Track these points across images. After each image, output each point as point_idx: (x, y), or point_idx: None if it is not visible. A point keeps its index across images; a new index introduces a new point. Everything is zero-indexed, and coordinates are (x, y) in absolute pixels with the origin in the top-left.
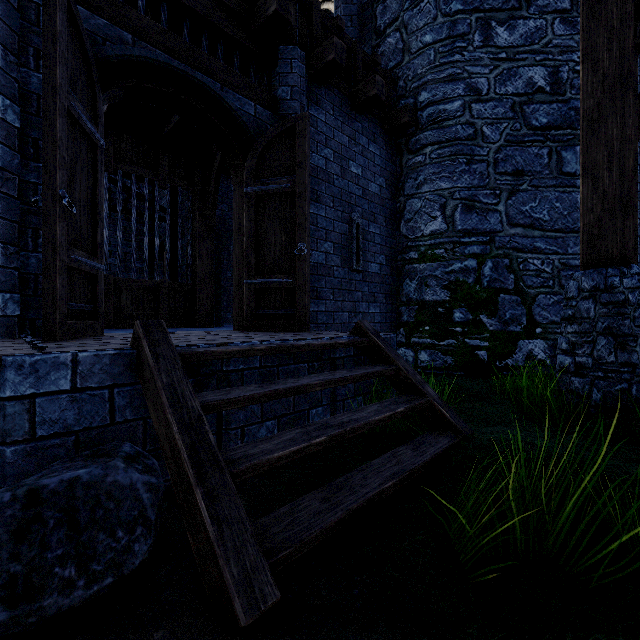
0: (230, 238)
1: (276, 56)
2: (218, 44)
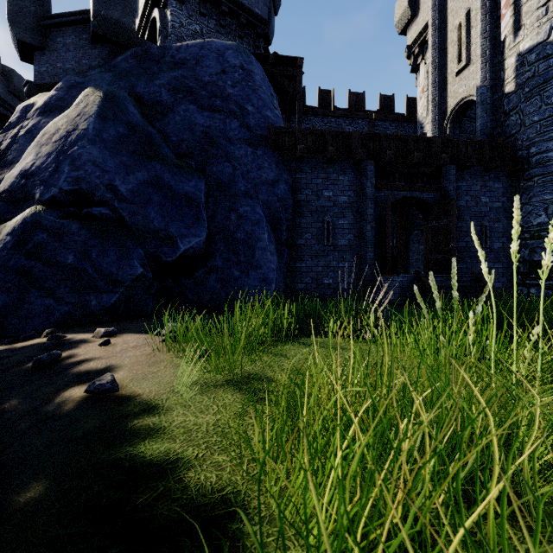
0: (412, 231)
1: (442, 170)
2: (419, 176)
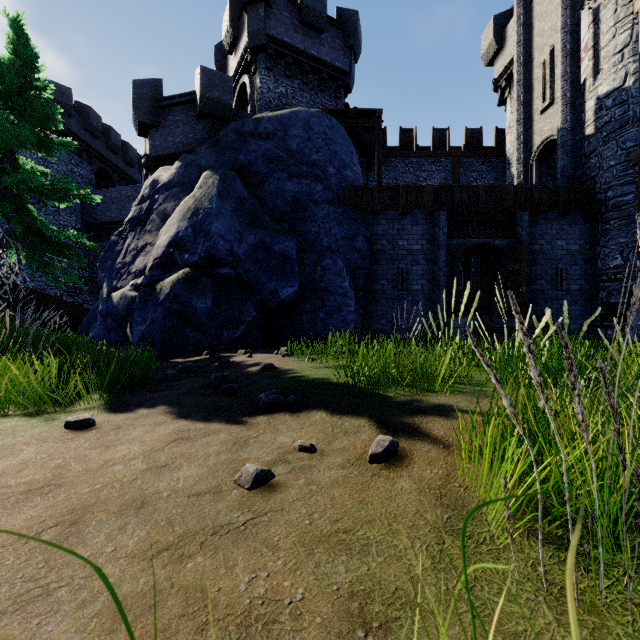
0: (496, 272)
1: (515, 217)
2: (492, 223)
